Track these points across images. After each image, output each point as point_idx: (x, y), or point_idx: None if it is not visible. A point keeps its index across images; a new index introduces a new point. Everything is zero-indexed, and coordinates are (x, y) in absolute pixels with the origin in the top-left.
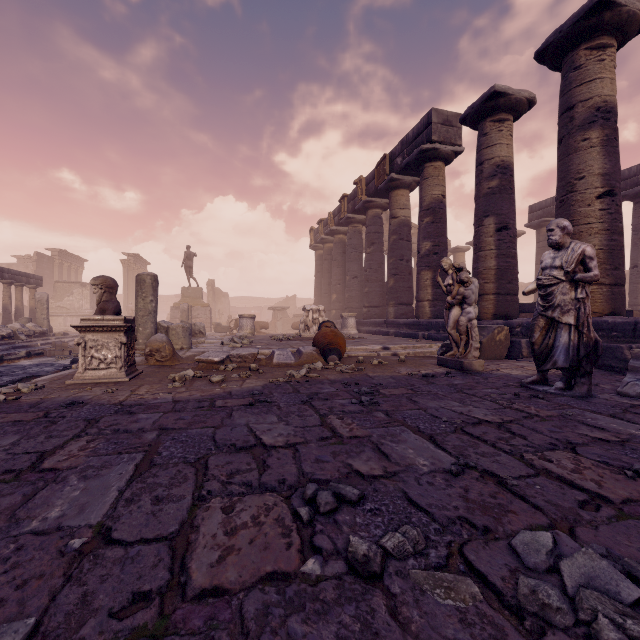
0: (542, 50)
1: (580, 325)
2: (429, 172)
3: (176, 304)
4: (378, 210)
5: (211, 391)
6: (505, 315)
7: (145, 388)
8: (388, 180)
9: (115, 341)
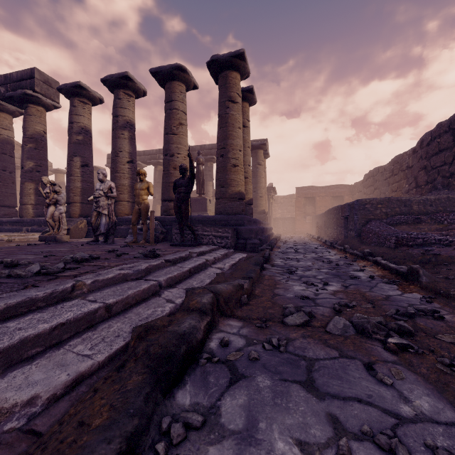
0: (104, 80)
1: (110, 215)
2: (33, 111)
3: None
4: None
5: None
6: (87, 215)
7: None
8: None
9: None
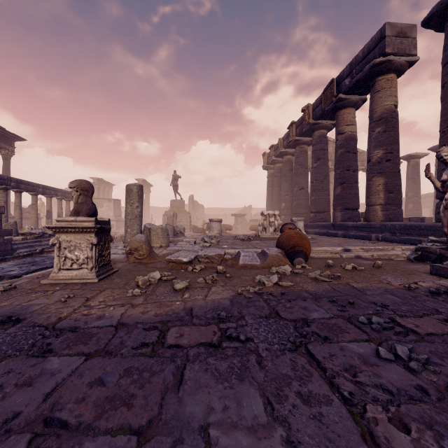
0: None
1: None
2: (381, 85)
3: (166, 212)
4: (323, 130)
5: (169, 306)
6: None
7: (103, 295)
8: (336, 101)
9: (87, 242)
